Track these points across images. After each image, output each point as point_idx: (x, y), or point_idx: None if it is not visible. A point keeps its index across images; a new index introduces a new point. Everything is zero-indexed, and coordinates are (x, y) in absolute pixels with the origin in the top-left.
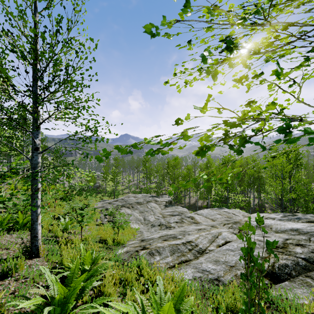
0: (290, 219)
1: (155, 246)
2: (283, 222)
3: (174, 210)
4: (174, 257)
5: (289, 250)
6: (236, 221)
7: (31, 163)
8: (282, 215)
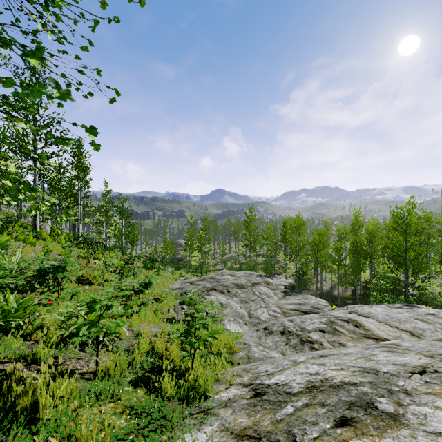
0: None
1: None
2: None
3: (302, 301)
4: None
5: None
6: None
7: None
8: None
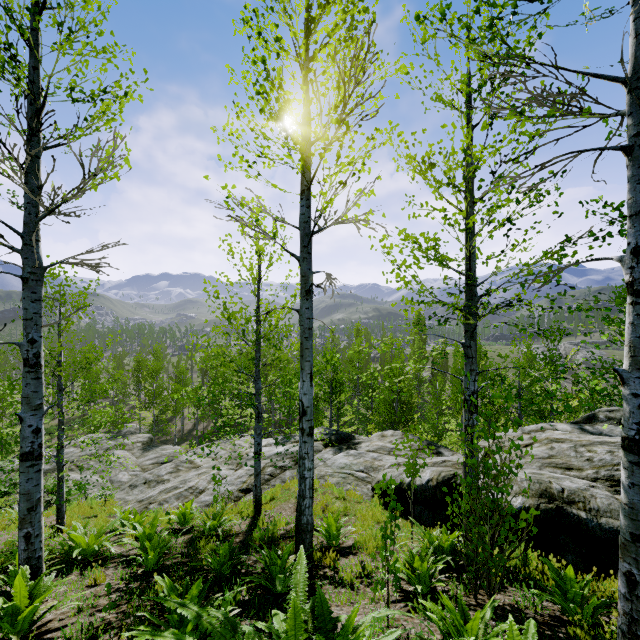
0: (283, 442)
1: (162, 498)
2: (274, 448)
3: (160, 454)
4: (180, 501)
5: (264, 471)
6: (237, 456)
7: (59, 459)
8: (280, 439)
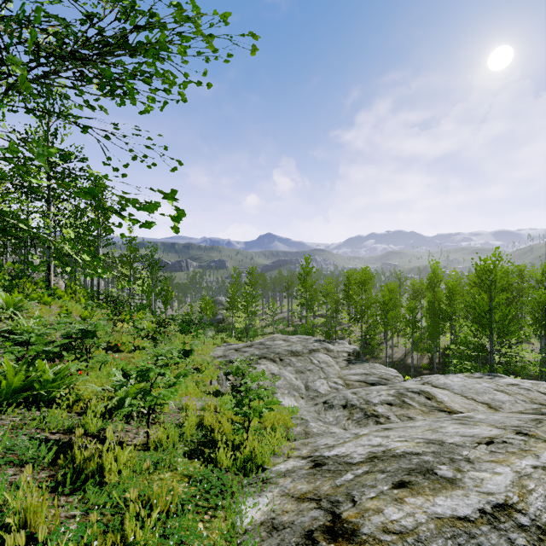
0: None
1: (381, 520)
2: None
3: (368, 371)
4: None
5: None
6: None
7: None
8: None
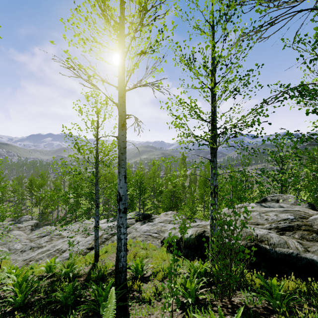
0: (113, 220)
1: (38, 257)
2: (109, 224)
3: (42, 231)
4: (50, 258)
5: (102, 237)
6: (87, 229)
7: None
8: (112, 219)
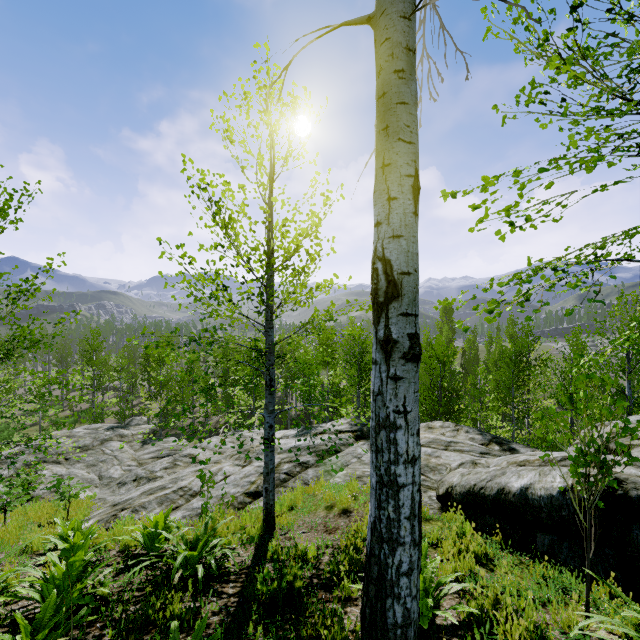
0: (302, 434)
1: (139, 502)
2: (292, 440)
3: (161, 447)
4: (163, 507)
5: (278, 469)
6: (246, 449)
7: None
8: (299, 430)
